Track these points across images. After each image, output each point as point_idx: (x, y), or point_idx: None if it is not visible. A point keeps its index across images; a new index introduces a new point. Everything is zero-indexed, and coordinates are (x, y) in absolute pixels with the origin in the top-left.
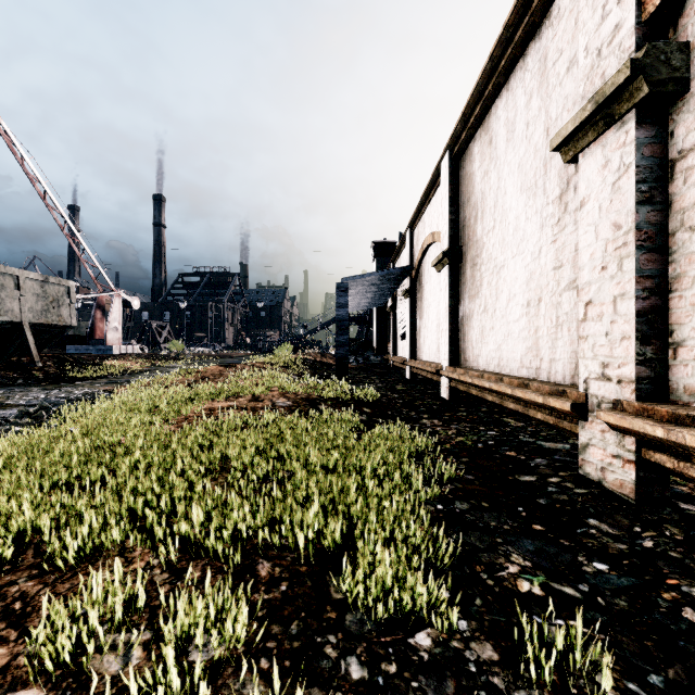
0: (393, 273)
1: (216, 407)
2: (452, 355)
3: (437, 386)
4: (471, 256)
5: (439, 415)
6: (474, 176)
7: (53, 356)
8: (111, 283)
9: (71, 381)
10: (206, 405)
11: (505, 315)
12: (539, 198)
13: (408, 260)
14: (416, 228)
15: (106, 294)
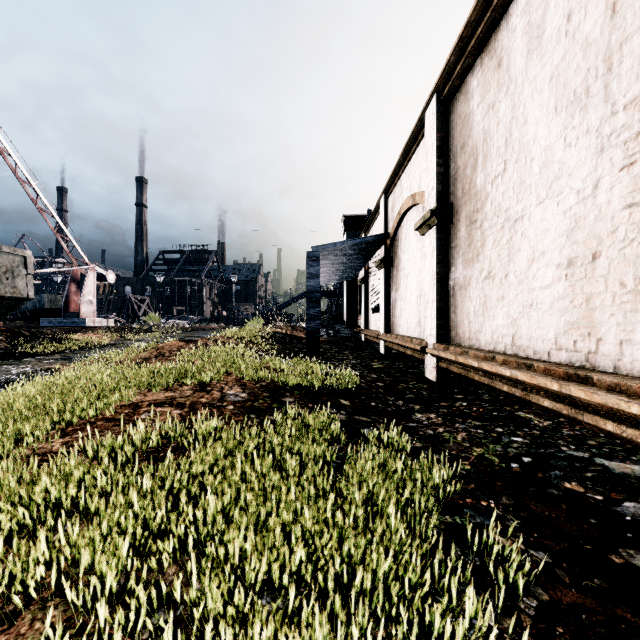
0: (367, 241)
1: (146, 402)
2: (440, 330)
3: (416, 363)
4: (467, 213)
5: (433, 406)
6: (471, 116)
7: (7, 330)
8: (85, 257)
9: (19, 357)
10: (136, 397)
11: (525, 280)
12: (594, 110)
13: (383, 228)
14: (391, 194)
15: (80, 268)
